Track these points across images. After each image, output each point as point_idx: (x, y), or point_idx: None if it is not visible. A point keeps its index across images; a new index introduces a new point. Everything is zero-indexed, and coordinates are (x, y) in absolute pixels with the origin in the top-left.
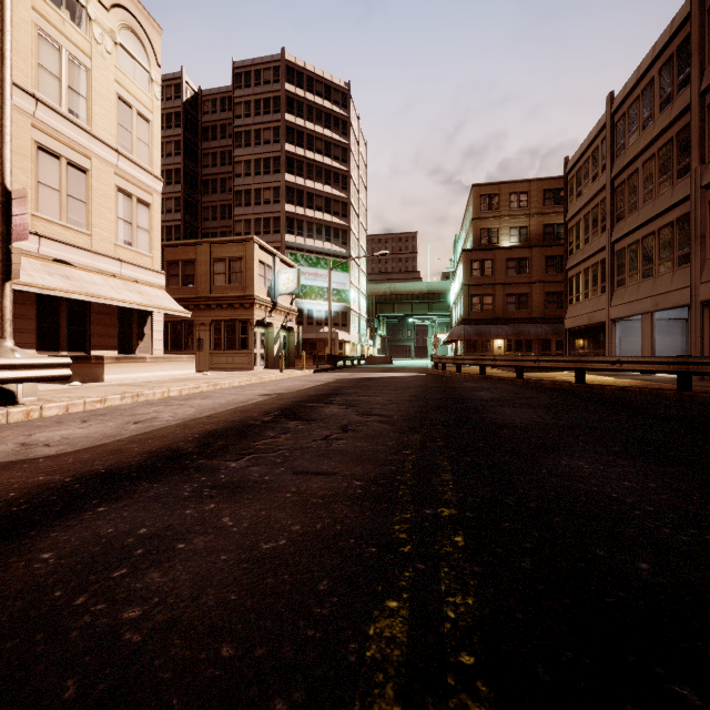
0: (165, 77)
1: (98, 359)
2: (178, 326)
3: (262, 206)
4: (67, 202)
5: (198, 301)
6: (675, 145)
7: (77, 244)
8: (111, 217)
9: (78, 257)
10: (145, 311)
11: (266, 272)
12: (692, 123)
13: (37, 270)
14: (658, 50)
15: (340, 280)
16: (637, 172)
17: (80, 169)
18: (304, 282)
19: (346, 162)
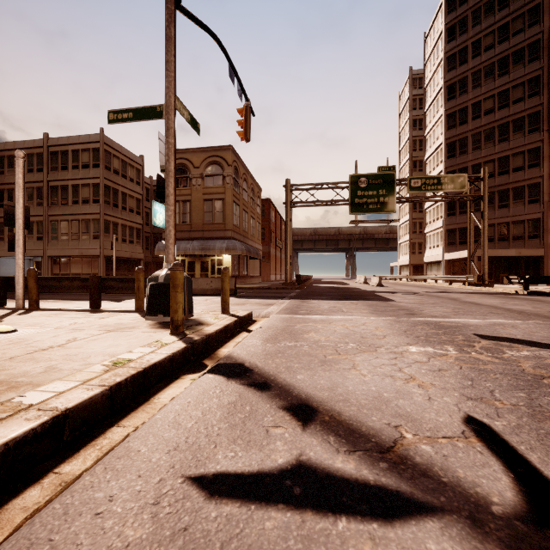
0: None
1: None
2: None
3: None
4: None
5: None
6: (36, 191)
7: None
8: None
9: None
10: None
11: None
12: (45, 189)
13: None
14: (28, 146)
15: None
16: (14, 190)
17: None
18: None
19: None
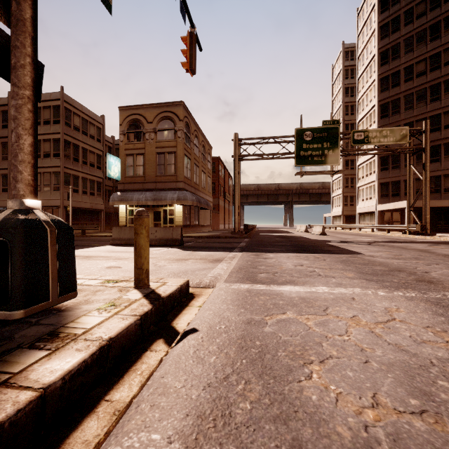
0: None
1: None
2: None
3: None
4: None
5: None
6: (1, 146)
7: None
8: None
9: None
10: None
11: None
12: (9, 144)
13: None
14: None
15: None
16: None
17: None
18: None
19: None
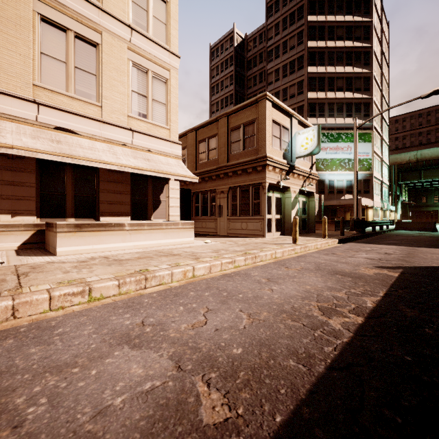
0: (224, 36)
1: (55, 228)
2: (205, 196)
3: (288, 101)
4: (74, 74)
5: (217, 171)
6: None
7: (82, 113)
8: (124, 90)
9: (83, 126)
10: (162, 179)
11: (282, 133)
12: None
13: (20, 133)
14: None
15: (361, 150)
16: None
17: (89, 42)
18: (325, 156)
19: (368, 39)
